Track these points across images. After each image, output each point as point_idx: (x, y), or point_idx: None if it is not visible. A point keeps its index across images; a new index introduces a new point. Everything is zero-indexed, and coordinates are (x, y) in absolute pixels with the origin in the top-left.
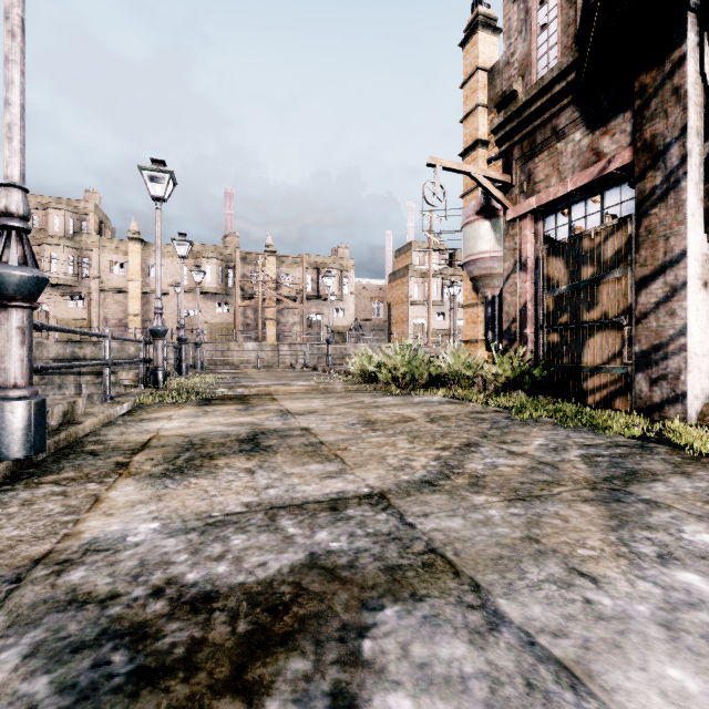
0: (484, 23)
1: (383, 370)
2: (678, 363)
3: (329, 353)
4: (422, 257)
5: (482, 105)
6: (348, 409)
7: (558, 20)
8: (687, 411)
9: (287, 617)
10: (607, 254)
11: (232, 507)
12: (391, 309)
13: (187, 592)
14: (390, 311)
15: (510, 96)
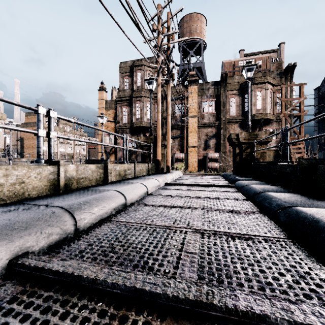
0: (105, 90)
1: None
2: None
3: None
4: (44, 119)
5: (104, 108)
6: None
7: (127, 116)
8: None
9: None
10: (133, 151)
11: None
12: (24, 141)
13: None
14: (23, 142)
15: (119, 122)
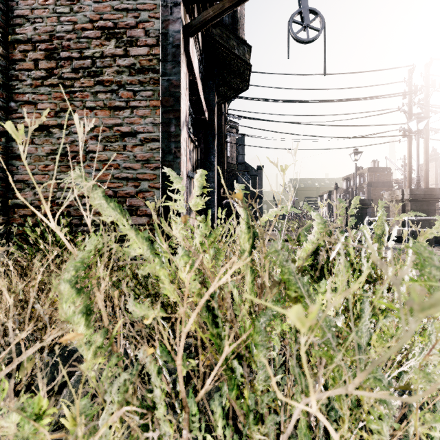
0: None
1: None
2: None
3: None
4: None
5: None
6: None
7: None
8: None
9: None
10: (193, 161)
11: (386, 254)
12: None
13: None
14: None
15: None
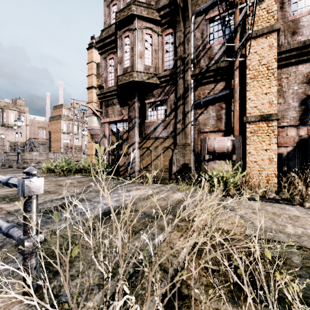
0: (95, 47)
1: (58, 168)
2: (134, 165)
3: (19, 159)
4: (68, 112)
5: (94, 74)
6: (49, 182)
7: (114, 74)
8: (135, 174)
9: (65, 206)
10: (124, 138)
11: (40, 202)
12: (51, 134)
13: (47, 208)
14: (50, 135)
15: (102, 86)
